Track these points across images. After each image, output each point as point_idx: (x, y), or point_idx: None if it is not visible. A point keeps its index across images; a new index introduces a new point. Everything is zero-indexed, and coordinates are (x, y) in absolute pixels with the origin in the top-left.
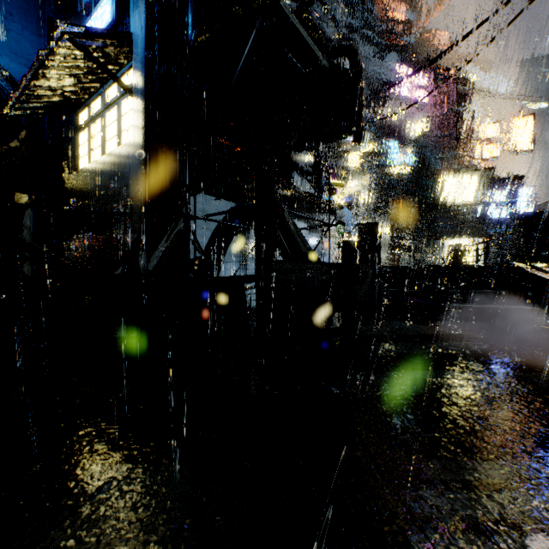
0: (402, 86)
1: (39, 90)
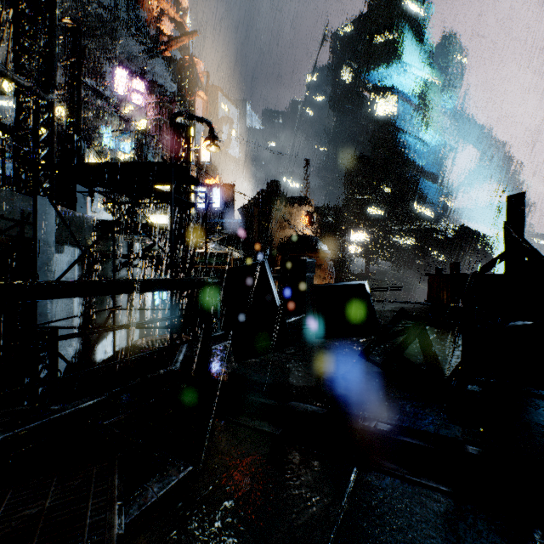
0: (114, 84)
1: None
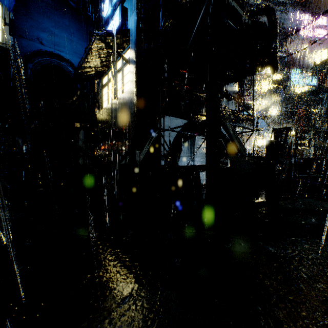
0: (304, 29)
1: (85, 69)
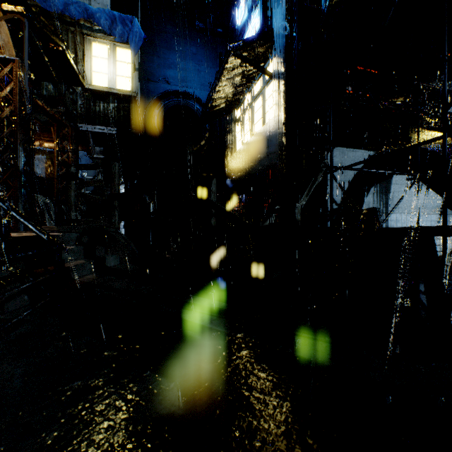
0: None
1: (215, 102)
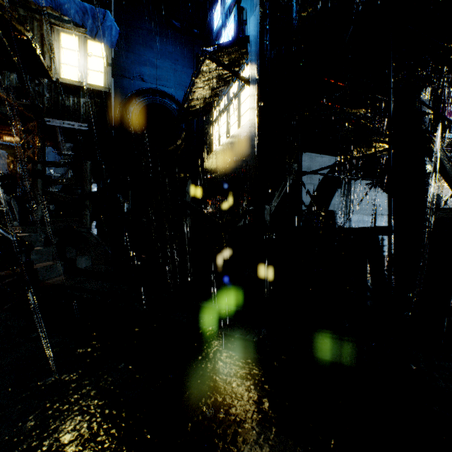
0: None
1: (191, 102)
